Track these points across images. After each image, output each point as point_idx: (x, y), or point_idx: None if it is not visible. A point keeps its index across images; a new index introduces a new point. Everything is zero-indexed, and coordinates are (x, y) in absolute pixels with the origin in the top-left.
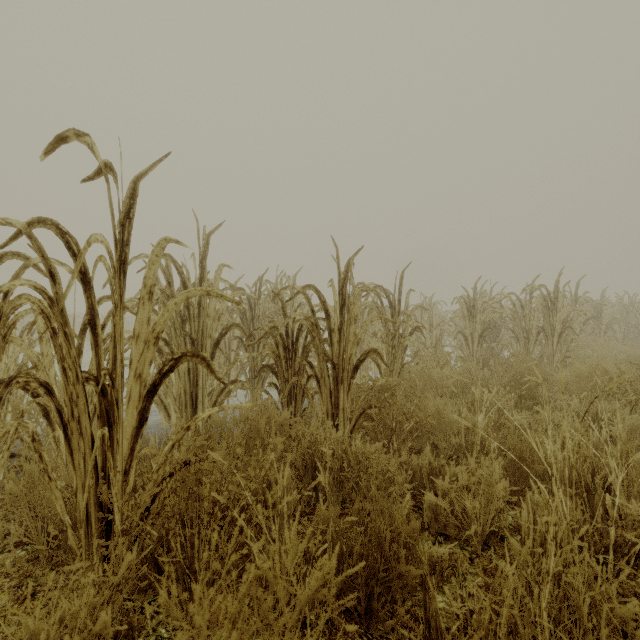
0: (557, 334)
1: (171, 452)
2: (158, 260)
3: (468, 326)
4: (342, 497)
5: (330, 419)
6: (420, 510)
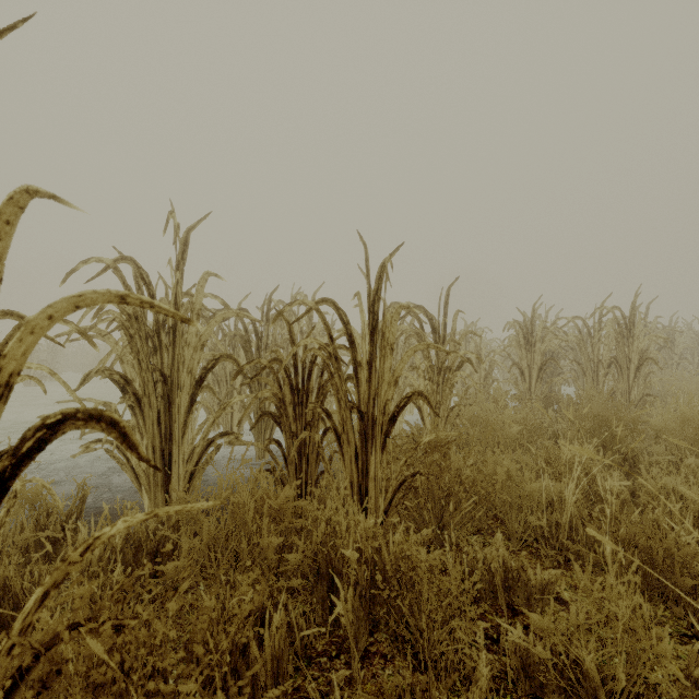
0: (634, 367)
1: (38, 610)
2: (10, 229)
3: (525, 357)
4: (373, 619)
5: (356, 493)
6: (495, 644)
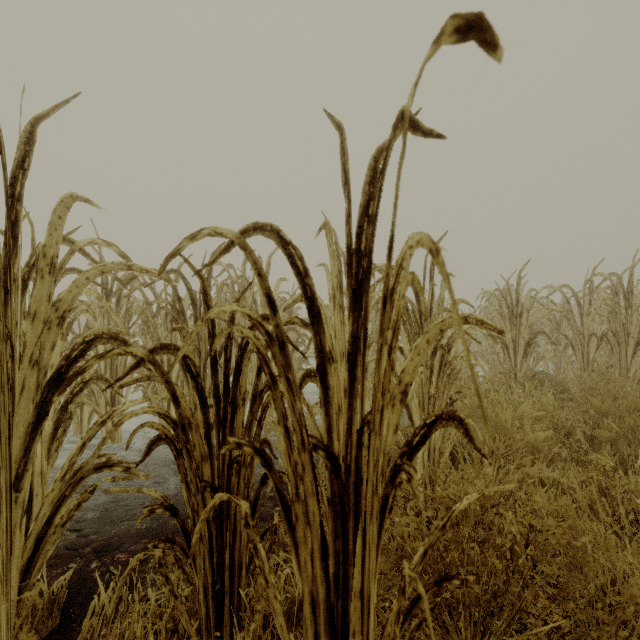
0: (633, 341)
1: None
2: None
3: (509, 330)
4: None
5: (322, 625)
6: None
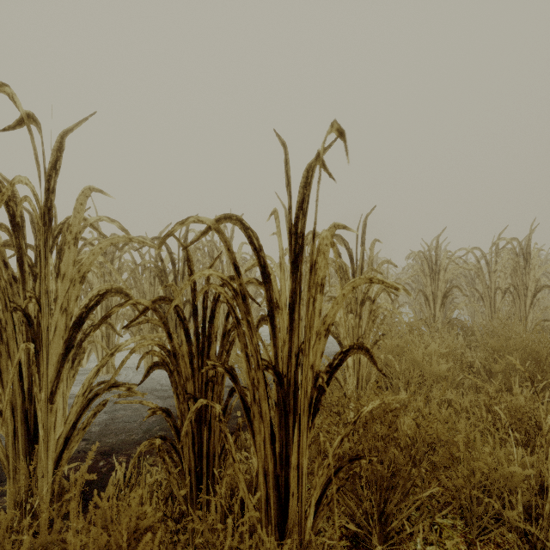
0: (531, 293)
1: None
2: None
3: (429, 284)
4: None
5: (271, 488)
6: None
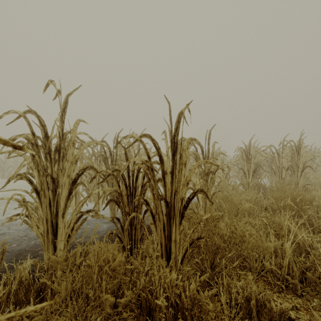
0: (300, 170)
1: None
2: None
3: (246, 165)
4: None
5: (163, 250)
6: None
